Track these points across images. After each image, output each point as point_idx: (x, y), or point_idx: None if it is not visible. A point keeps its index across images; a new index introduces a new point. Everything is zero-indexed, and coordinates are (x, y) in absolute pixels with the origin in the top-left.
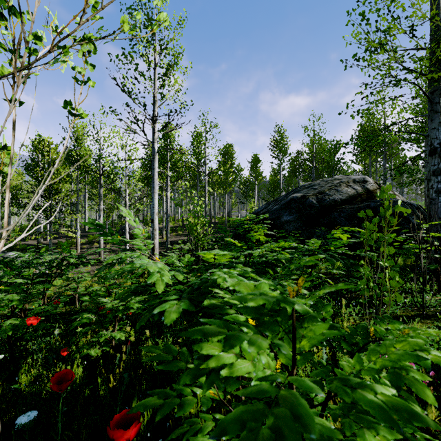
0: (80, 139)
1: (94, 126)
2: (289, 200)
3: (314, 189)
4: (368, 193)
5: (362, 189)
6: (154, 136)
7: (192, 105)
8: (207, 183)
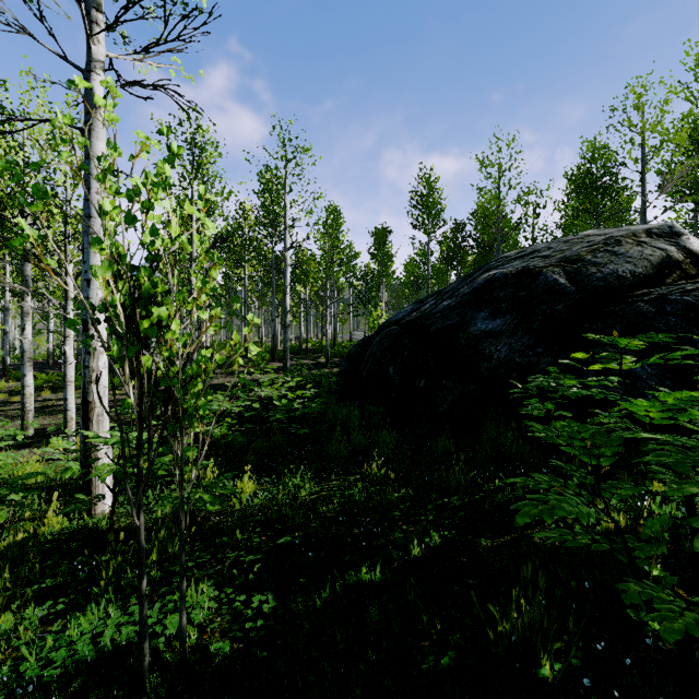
0: None
1: (2, 107)
2: (484, 284)
3: (542, 256)
4: (695, 261)
5: (677, 249)
6: (91, 51)
7: None
8: (288, 267)
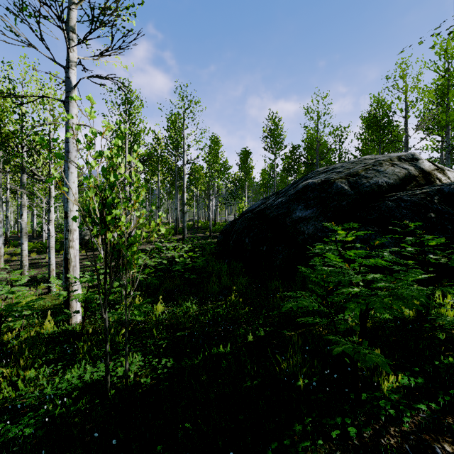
0: (0, 106)
1: (9, 79)
2: (302, 188)
3: (337, 172)
4: (425, 176)
5: (414, 169)
6: (69, 56)
7: (142, 3)
8: (185, 175)
